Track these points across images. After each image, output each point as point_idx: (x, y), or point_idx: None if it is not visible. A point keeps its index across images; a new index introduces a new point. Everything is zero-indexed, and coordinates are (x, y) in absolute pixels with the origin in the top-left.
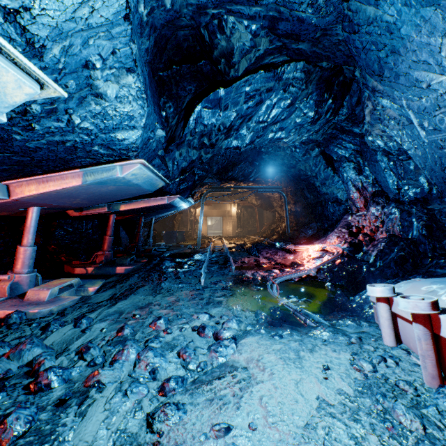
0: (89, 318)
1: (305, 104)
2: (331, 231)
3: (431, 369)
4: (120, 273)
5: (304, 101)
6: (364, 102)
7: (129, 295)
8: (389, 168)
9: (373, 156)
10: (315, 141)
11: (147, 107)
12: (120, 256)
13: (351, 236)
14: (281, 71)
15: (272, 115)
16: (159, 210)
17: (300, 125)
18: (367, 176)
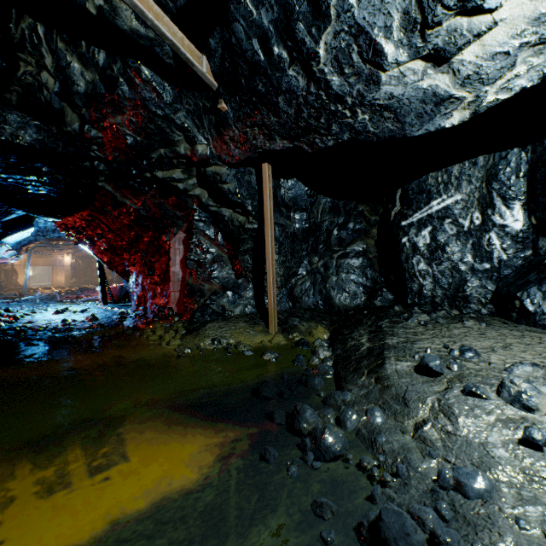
0: None
1: None
2: None
3: (100, 300)
4: None
5: None
6: None
7: None
8: None
9: None
10: None
11: None
12: None
13: None
14: None
15: None
16: None
17: None
18: None
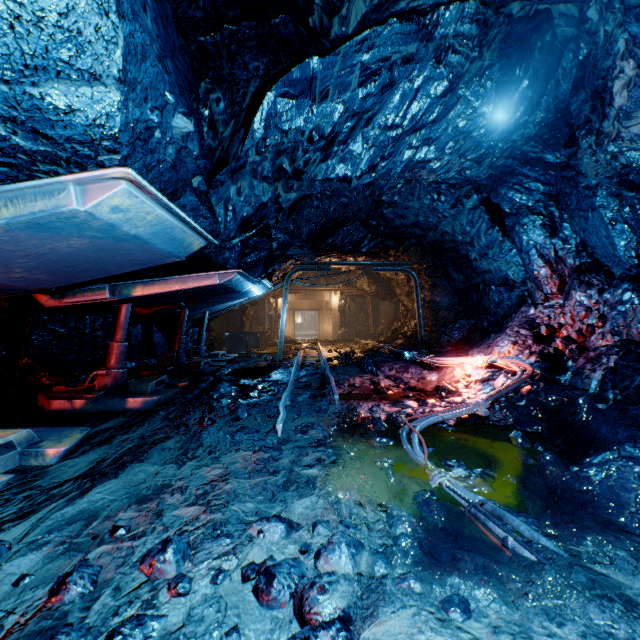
0: None
1: (477, 88)
2: (495, 332)
3: None
4: (133, 409)
5: (474, 83)
6: (611, 65)
7: (128, 466)
8: (622, 220)
9: (587, 200)
10: (472, 183)
11: (118, 14)
12: (147, 374)
13: (538, 342)
14: (433, 21)
15: (412, 112)
16: (212, 298)
17: (464, 132)
18: (566, 239)
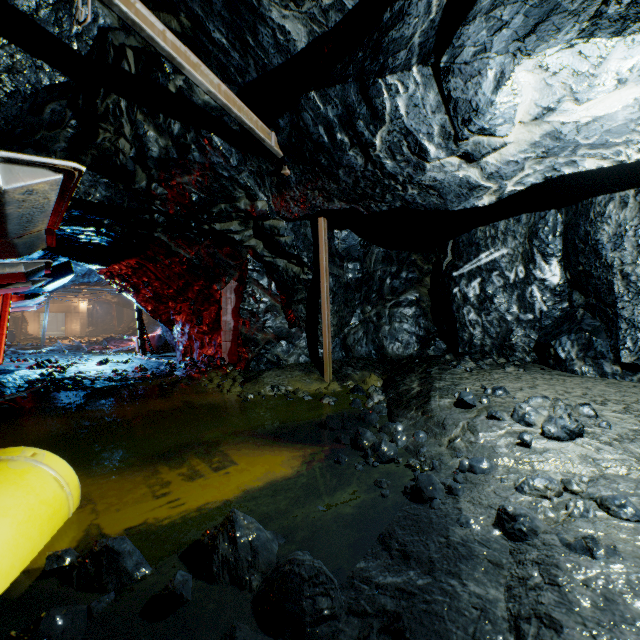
0: (21, 358)
1: None
2: None
3: (138, 351)
4: None
5: None
6: None
7: (27, 356)
8: None
9: None
10: None
11: None
12: None
13: None
14: None
15: None
16: None
17: None
18: None
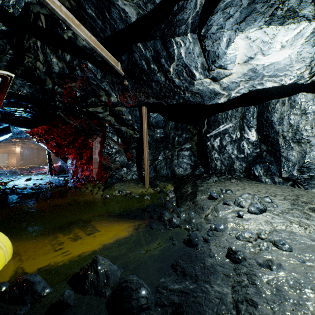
0: None
1: None
2: None
3: (48, 173)
4: None
5: None
6: None
7: None
8: None
9: None
10: None
11: None
12: None
13: None
14: None
15: None
16: None
17: None
18: None
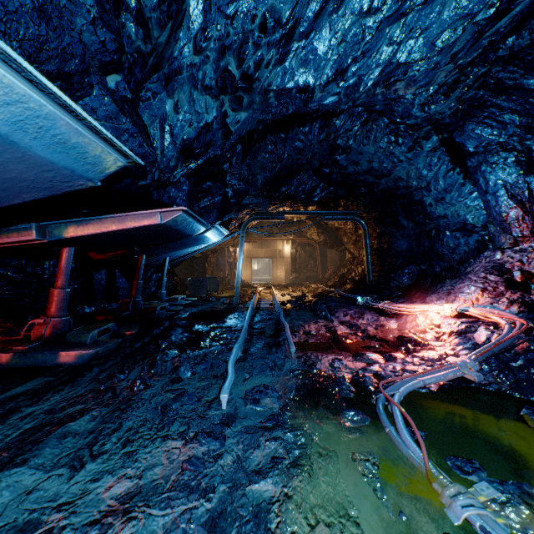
0: None
1: None
2: (451, 278)
3: None
4: (66, 364)
5: None
6: None
7: None
8: None
9: None
10: (433, 122)
11: None
12: (102, 319)
13: (511, 289)
14: None
15: None
16: (166, 244)
17: (465, 15)
18: None
